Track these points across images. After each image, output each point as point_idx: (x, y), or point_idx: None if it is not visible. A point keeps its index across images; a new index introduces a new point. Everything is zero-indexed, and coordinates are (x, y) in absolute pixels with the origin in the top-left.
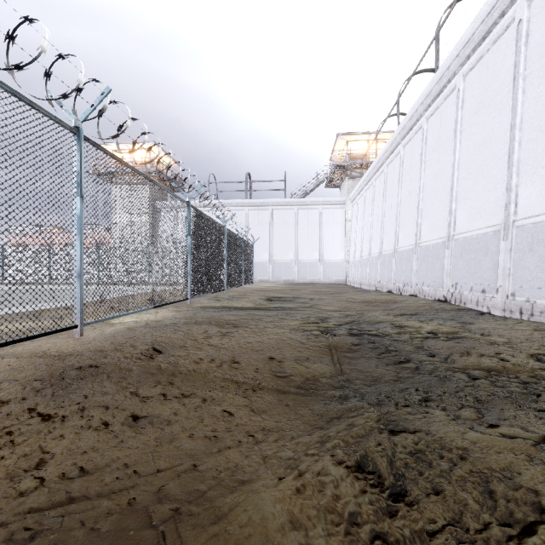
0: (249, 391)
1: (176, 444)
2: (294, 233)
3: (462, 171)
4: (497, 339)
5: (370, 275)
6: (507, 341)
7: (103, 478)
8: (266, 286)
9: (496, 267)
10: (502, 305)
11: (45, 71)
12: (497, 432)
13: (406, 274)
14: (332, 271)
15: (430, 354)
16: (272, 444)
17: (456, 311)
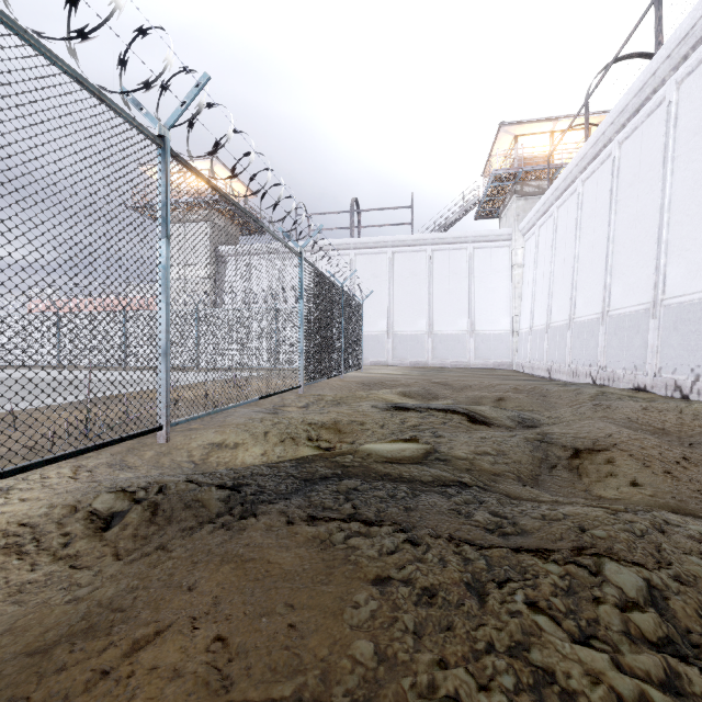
0: None
1: None
2: (426, 289)
3: None
4: None
5: (576, 355)
6: None
7: None
8: (383, 374)
9: None
10: None
11: None
12: None
13: None
14: (490, 348)
15: None
16: None
17: None
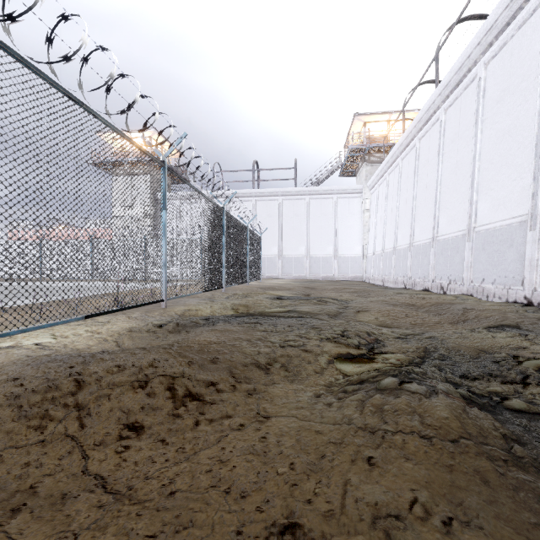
0: None
1: None
2: (305, 225)
3: None
4: None
5: (397, 270)
6: None
7: None
8: (274, 283)
9: None
10: None
11: None
12: None
13: (453, 268)
14: (348, 266)
15: None
16: None
17: None
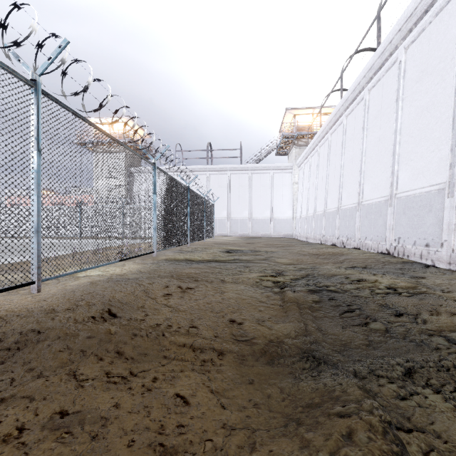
0: (208, 361)
1: None
2: (248, 194)
3: (404, 135)
4: None
5: (316, 230)
6: None
7: None
8: (224, 240)
9: (440, 223)
10: (448, 258)
11: (0, 23)
12: None
13: (349, 229)
14: (281, 226)
15: (396, 313)
16: None
17: (402, 263)
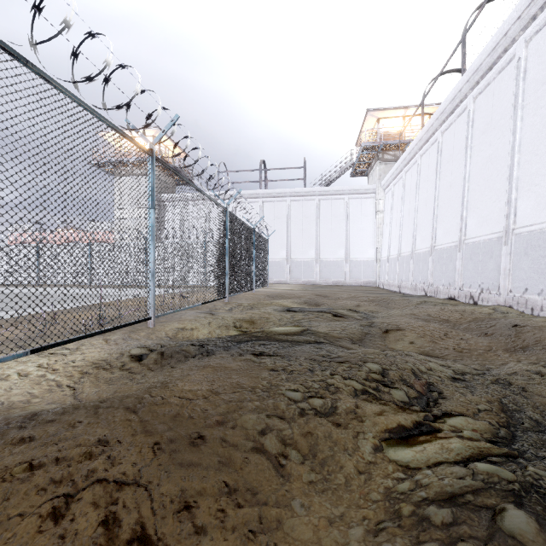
0: None
1: None
2: (315, 228)
3: None
4: None
5: (415, 276)
6: None
7: None
8: (283, 289)
9: None
10: None
11: None
12: None
13: (485, 275)
14: (360, 271)
15: None
16: None
17: None
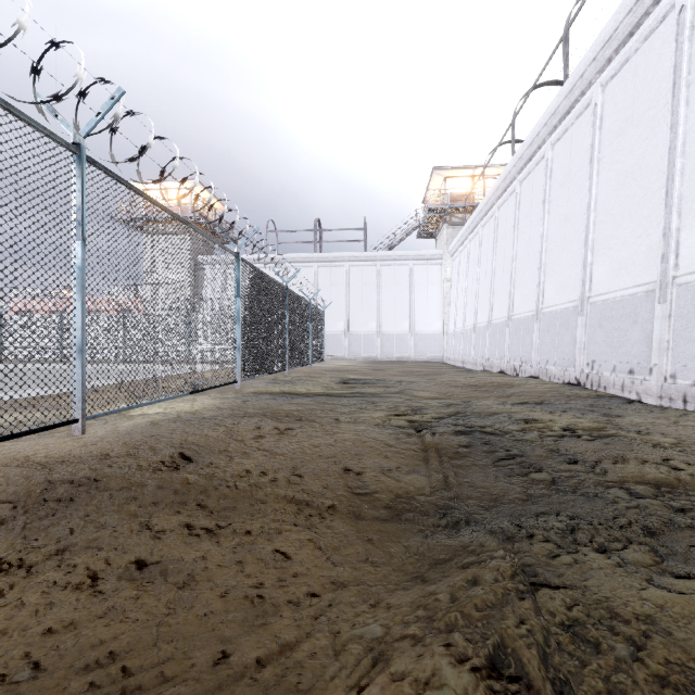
0: (315, 516)
1: (199, 609)
2: (376, 297)
3: (601, 212)
4: (661, 438)
5: (476, 351)
6: (675, 441)
7: (67, 682)
8: (340, 365)
9: (648, 340)
10: (658, 390)
11: (32, 66)
12: (691, 587)
13: (524, 349)
14: (426, 345)
15: (570, 460)
16: (348, 610)
17: (595, 398)
